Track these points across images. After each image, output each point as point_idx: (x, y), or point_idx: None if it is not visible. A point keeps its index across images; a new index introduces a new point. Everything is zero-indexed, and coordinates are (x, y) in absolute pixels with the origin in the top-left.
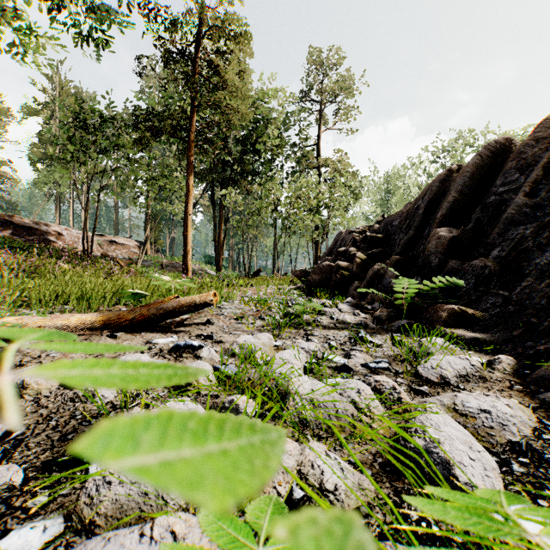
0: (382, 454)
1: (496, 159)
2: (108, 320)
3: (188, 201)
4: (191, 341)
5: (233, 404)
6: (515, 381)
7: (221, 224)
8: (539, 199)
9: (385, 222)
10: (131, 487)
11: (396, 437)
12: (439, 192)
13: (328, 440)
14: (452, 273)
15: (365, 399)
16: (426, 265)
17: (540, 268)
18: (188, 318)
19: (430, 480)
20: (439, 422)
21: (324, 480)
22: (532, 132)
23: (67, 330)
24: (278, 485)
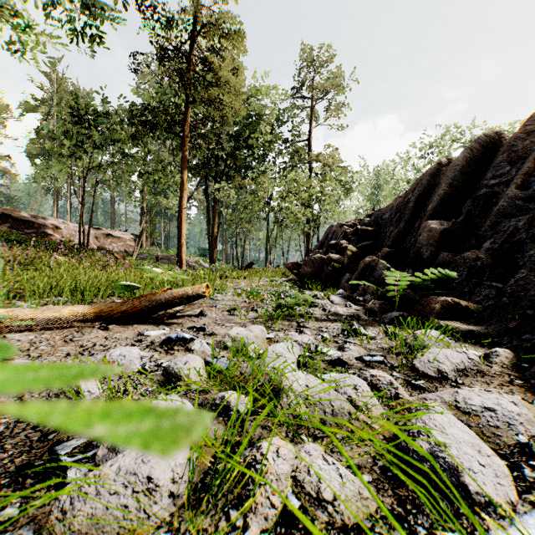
0: (382, 456)
1: (486, 152)
2: (100, 312)
3: (182, 195)
4: (182, 334)
5: (223, 403)
6: (514, 376)
7: (214, 218)
8: (531, 191)
9: (375, 215)
10: (109, 499)
11: (396, 437)
12: (429, 185)
13: (324, 440)
14: (444, 265)
15: (363, 396)
16: (417, 257)
17: (534, 260)
18: (181, 310)
19: (437, 488)
20: (443, 422)
21: (321, 489)
22: (522, 125)
23: (59, 322)
24: (271, 495)
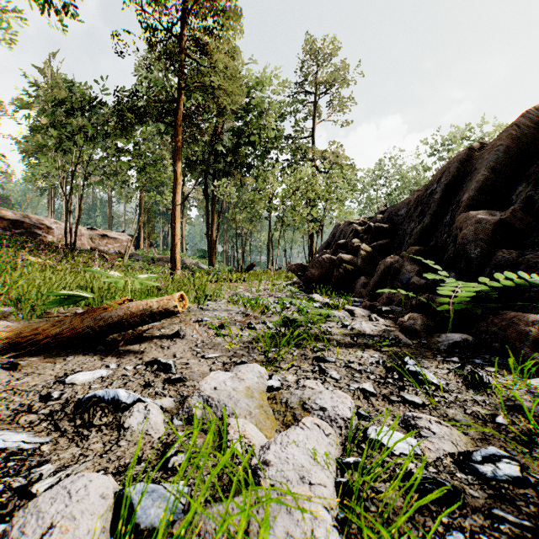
0: None
1: (537, 129)
2: (18, 336)
3: (176, 190)
4: (114, 390)
5: None
6: None
7: (214, 217)
8: None
9: (389, 211)
10: None
11: None
12: (459, 173)
13: None
14: (506, 267)
15: None
16: (462, 256)
17: None
18: (150, 328)
19: None
20: None
21: None
22: None
23: None
24: None
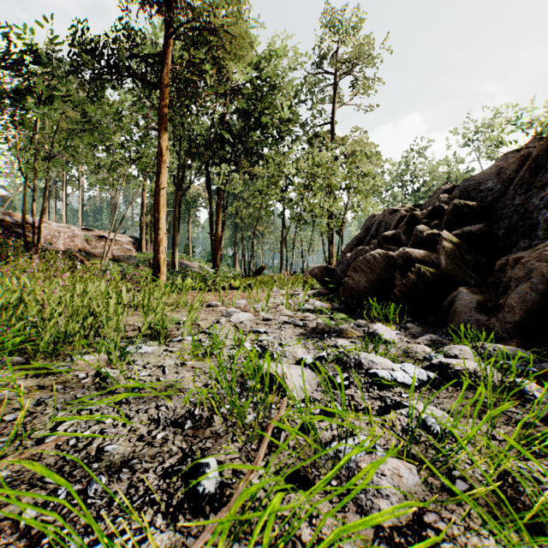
0: None
1: None
2: None
3: (160, 170)
4: None
5: None
6: None
7: (218, 214)
8: None
9: (461, 188)
10: None
11: None
12: None
13: None
14: None
15: None
16: None
17: None
18: None
19: None
20: None
21: None
22: None
23: None
24: None
